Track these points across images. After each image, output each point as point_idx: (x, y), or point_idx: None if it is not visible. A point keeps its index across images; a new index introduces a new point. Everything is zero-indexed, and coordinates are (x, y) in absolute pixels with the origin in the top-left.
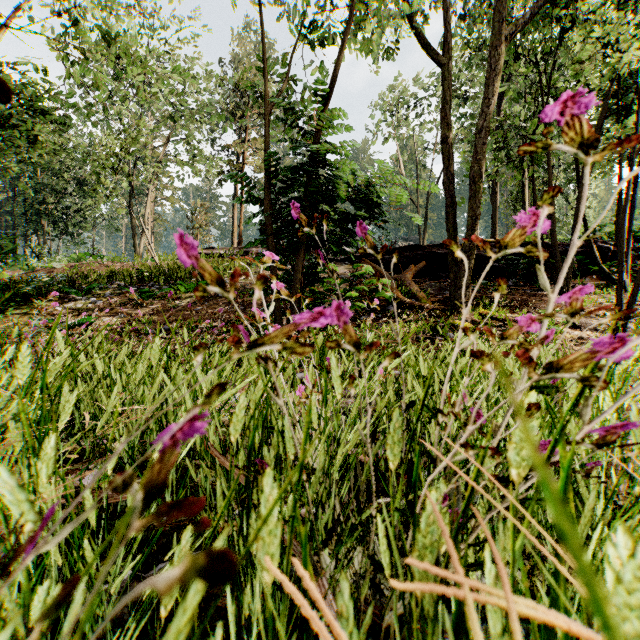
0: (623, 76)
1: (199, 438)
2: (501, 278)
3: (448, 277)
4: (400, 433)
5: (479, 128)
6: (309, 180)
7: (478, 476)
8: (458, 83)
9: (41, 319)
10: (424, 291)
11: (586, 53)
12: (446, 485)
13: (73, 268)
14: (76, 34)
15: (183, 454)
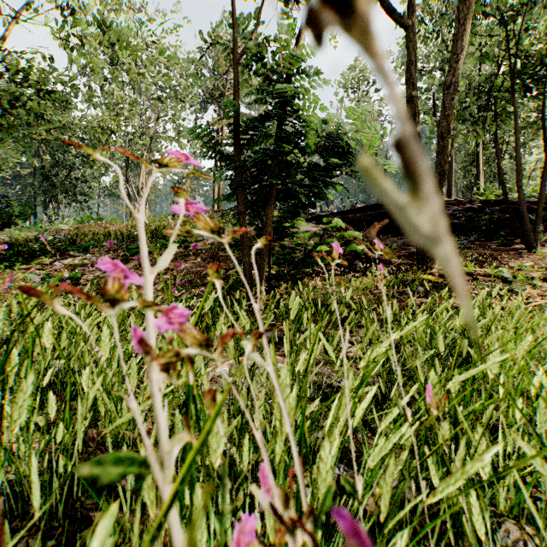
0: None
1: None
2: None
3: None
4: None
5: (448, 84)
6: (279, 128)
7: None
8: None
9: (35, 273)
10: (388, 246)
11: None
12: None
13: (77, 229)
14: (75, 23)
15: None
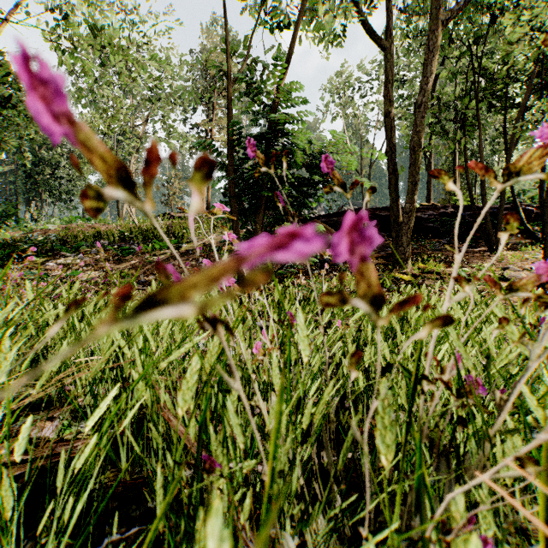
0: (545, 58)
1: (149, 399)
2: (512, 214)
3: (389, 236)
4: (388, 413)
5: (418, 103)
6: (268, 147)
7: (546, 514)
8: (397, 69)
9: (34, 273)
10: None
11: (515, 35)
12: (461, 494)
13: (65, 229)
14: (66, 27)
15: (126, 422)
